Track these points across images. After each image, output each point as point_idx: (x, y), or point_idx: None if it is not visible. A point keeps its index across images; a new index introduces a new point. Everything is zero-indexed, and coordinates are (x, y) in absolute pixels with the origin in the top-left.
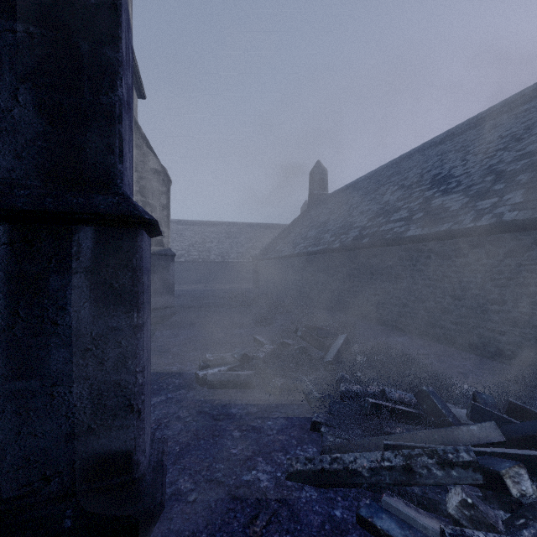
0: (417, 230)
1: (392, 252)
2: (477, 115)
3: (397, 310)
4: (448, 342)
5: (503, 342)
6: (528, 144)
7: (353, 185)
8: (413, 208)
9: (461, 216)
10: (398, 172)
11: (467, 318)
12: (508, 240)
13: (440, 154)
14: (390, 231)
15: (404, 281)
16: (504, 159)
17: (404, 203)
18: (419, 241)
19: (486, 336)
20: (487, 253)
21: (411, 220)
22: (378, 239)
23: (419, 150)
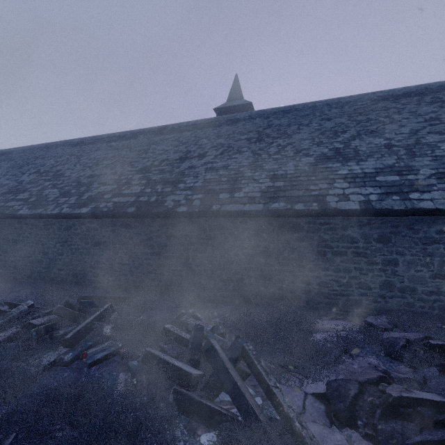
0: (26, 210)
1: (10, 224)
2: (96, 136)
3: (14, 264)
4: (41, 280)
5: (63, 275)
6: (97, 169)
7: (8, 153)
8: (33, 192)
9: (50, 205)
10: (43, 157)
11: (50, 264)
12: (65, 222)
13: (70, 155)
14: (11, 207)
15: (18, 244)
16: (86, 174)
17: (31, 187)
18: (25, 218)
19: (57, 273)
20: (57, 228)
21: (27, 201)
22: (0, 213)
23: (64, 144)
